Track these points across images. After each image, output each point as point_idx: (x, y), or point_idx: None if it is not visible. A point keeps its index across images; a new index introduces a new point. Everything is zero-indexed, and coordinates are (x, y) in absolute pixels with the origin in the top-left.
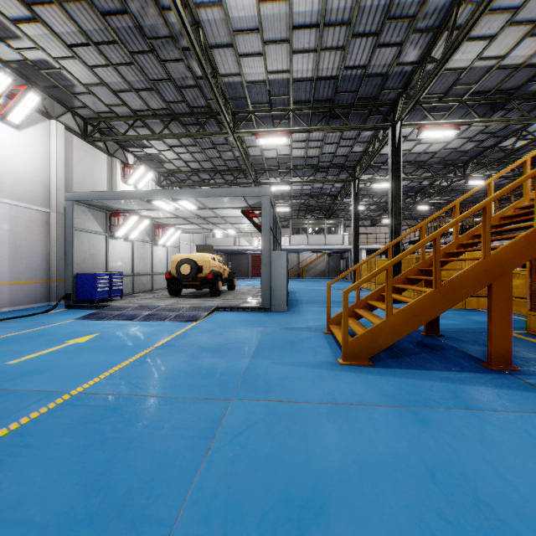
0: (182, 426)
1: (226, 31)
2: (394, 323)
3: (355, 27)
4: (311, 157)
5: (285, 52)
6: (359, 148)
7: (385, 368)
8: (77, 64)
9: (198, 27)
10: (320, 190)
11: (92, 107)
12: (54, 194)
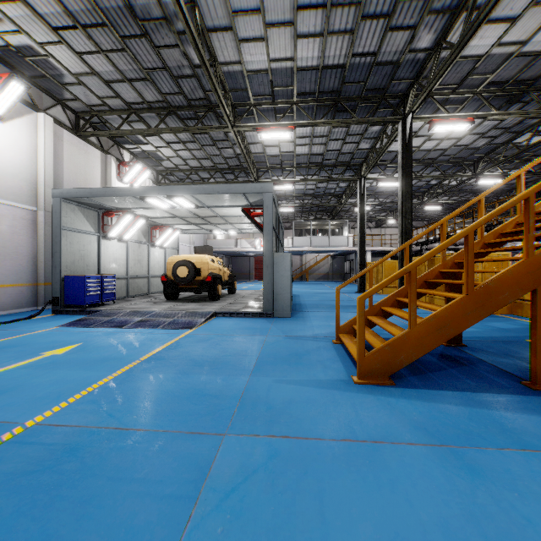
0: (158, 478)
1: (225, 12)
2: (419, 335)
3: (365, 7)
4: (315, 154)
5: (288, 37)
6: (366, 145)
7: (409, 389)
8: (64, 50)
9: (193, 7)
10: (324, 190)
11: (83, 99)
12: (42, 192)
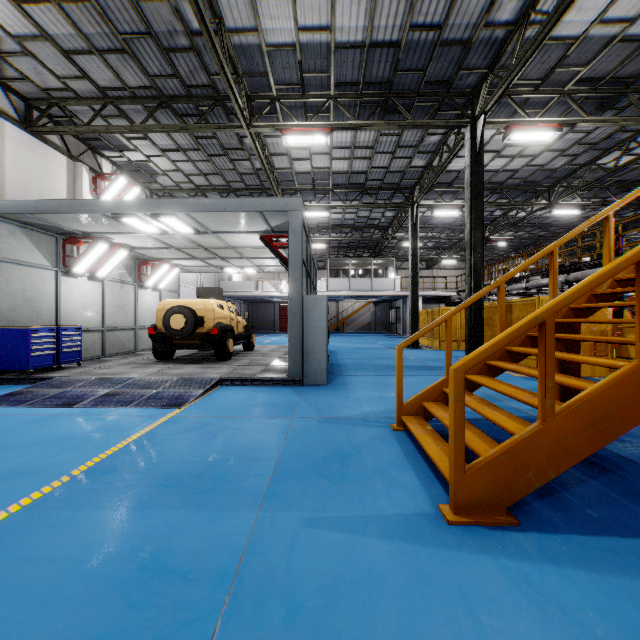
0: None
1: None
2: (560, 434)
3: None
4: (356, 172)
5: None
6: (420, 161)
7: (548, 535)
8: None
9: None
10: (366, 220)
11: (36, 80)
12: None
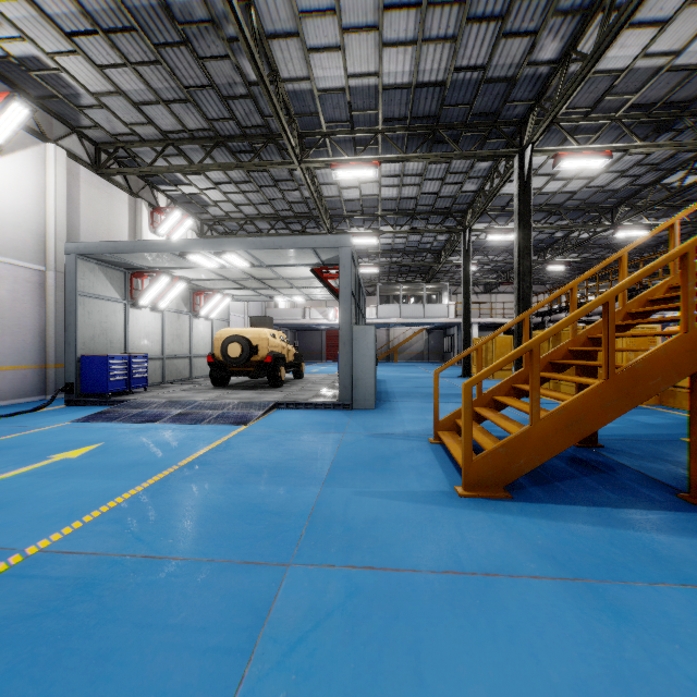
0: (200, 624)
1: (289, 13)
2: (544, 433)
3: (472, 7)
4: (406, 198)
5: (372, 45)
6: (472, 186)
7: (531, 503)
8: (81, 62)
9: (248, 6)
10: (417, 244)
11: (106, 127)
12: (53, 246)
